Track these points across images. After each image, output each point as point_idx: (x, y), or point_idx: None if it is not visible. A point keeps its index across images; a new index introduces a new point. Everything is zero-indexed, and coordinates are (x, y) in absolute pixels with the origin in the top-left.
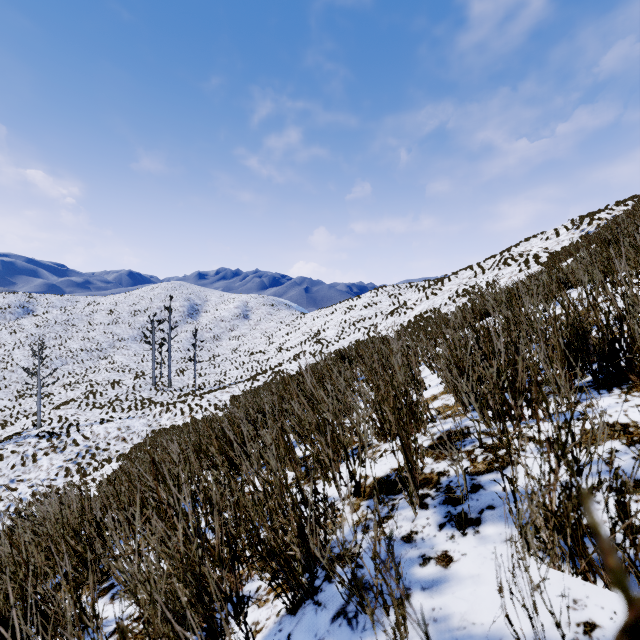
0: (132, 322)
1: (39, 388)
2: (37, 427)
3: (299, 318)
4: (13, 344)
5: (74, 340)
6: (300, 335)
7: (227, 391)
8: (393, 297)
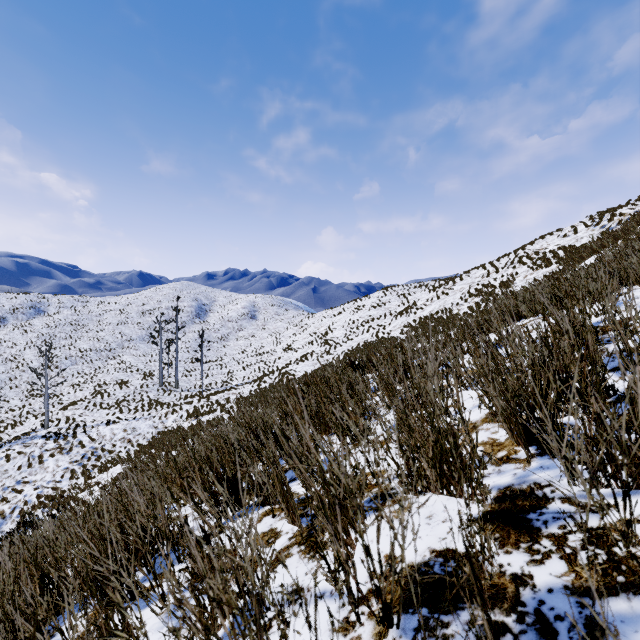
0: (141, 322)
1: (47, 389)
2: (45, 428)
3: (307, 318)
4: (24, 344)
5: (84, 340)
6: (307, 335)
7: (233, 393)
8: (402, 297)
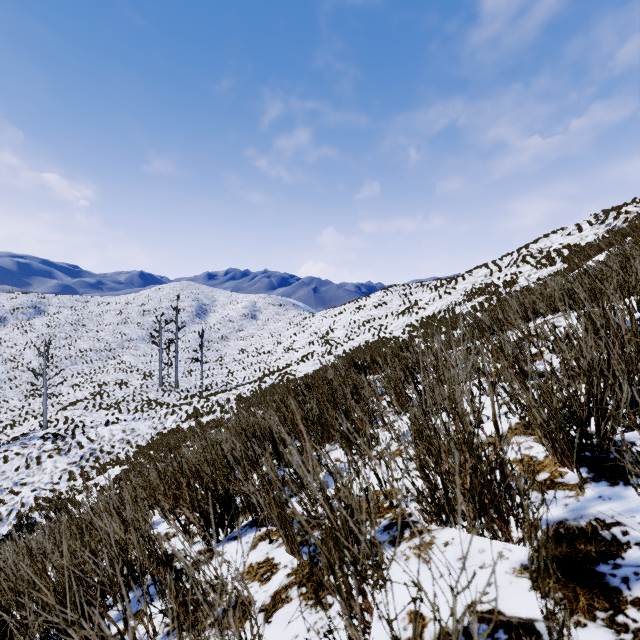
0: (141, 322)
1: (45, 389)
2: (43, 428)
3: (307, 318)
4: (24, 344)
5: (84, 340)
6: (308, 335)
7: (233, 393)
8: (404, 297)
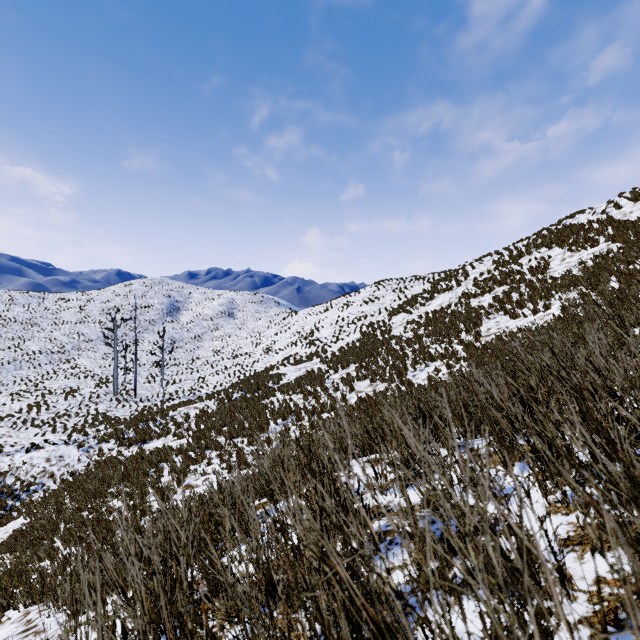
0: (103, 321)
1: None
2: None
3: (290, 316)
4: None
5: (34, 341)
6: (290, 335)
7: (196, 407)
8: (398, 291)
